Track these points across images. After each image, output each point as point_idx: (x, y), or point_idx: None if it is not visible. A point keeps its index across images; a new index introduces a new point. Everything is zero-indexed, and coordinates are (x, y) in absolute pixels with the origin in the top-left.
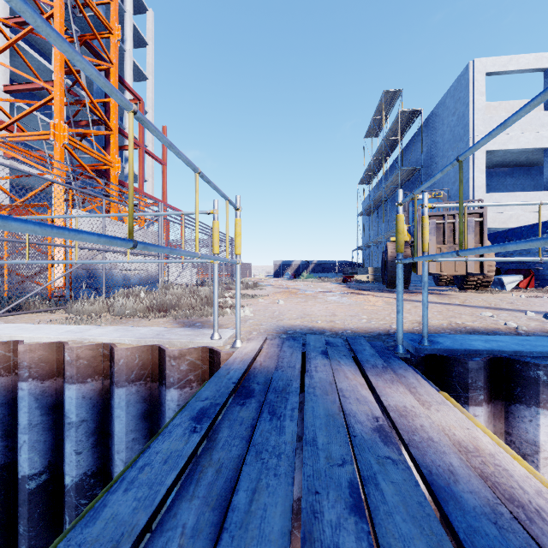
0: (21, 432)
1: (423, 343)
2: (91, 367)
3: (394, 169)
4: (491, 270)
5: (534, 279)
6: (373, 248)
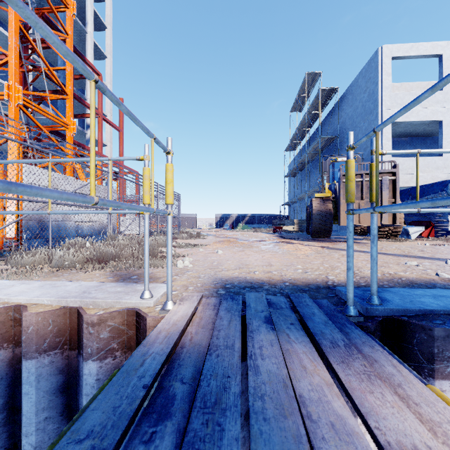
0: None
1: (373, 302)
2: None
3: (314, 138)
4: (401, 221)
5: (434, 229)
6: (297, 204)
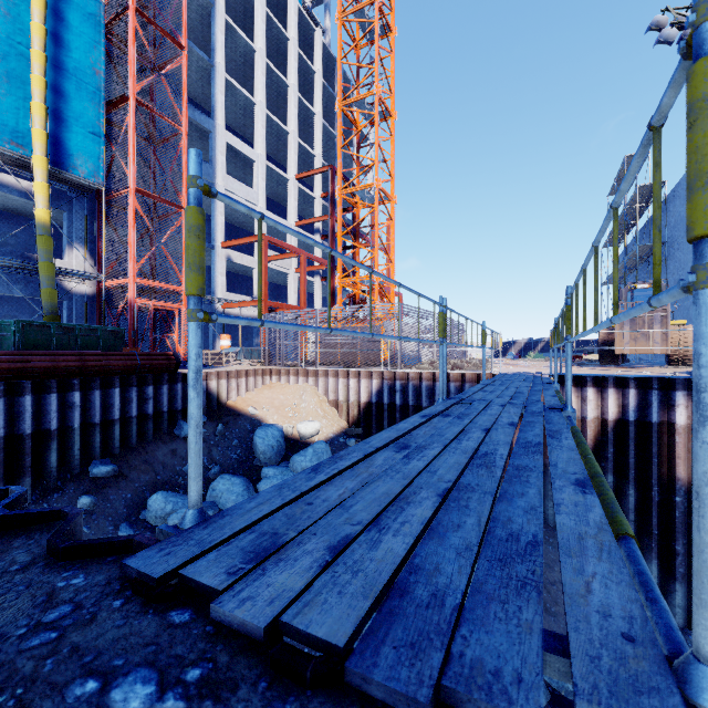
0: (437, 396)
1: (560, 373)
2: (457, 379)
3: (645, 233)
4: (690, 350)
5: None
6: None
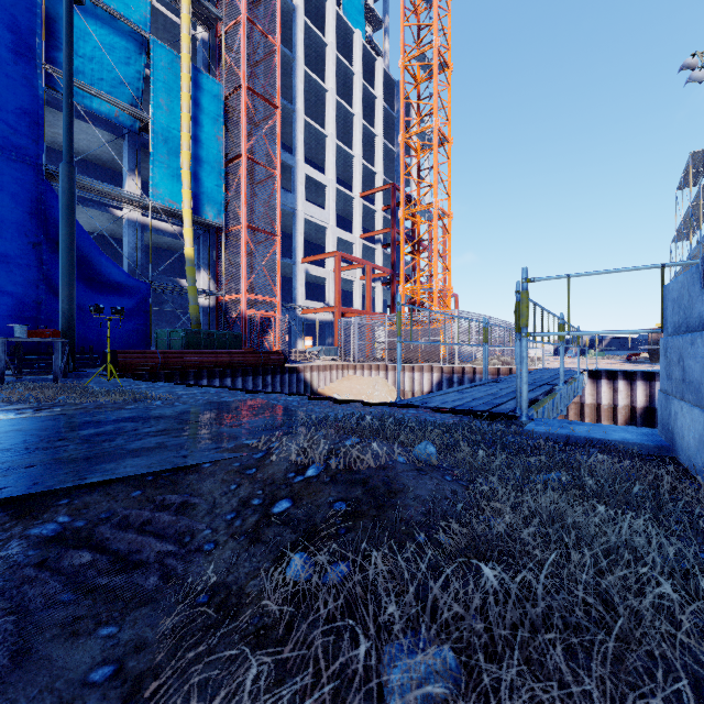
0: None
1: (595, 369)
2: (505, 373)
3: None
4: None
5: None
6: None
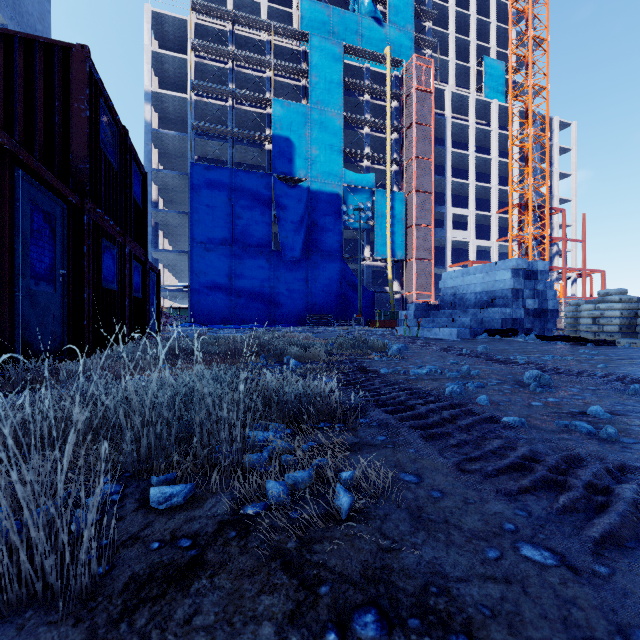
0: None
1: None
2: None
3: None
4: None
5: None
6: None
